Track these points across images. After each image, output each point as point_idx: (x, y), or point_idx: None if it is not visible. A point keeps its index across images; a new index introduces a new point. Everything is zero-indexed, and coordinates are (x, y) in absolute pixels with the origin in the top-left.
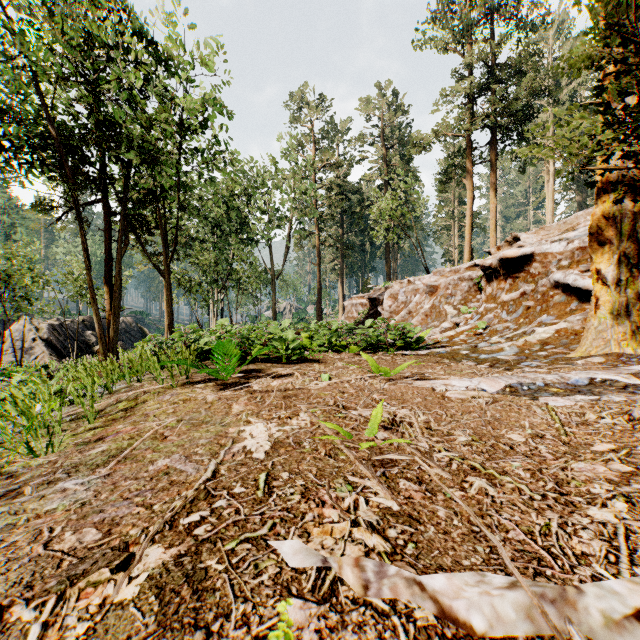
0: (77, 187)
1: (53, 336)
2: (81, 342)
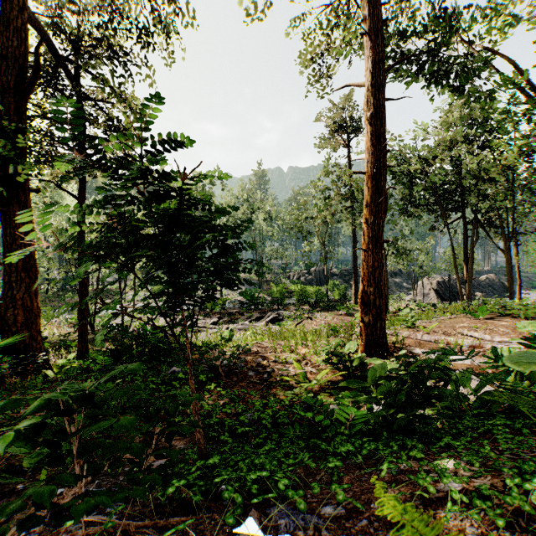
0: (449, 211)
1: (438, 288)
2: (454, 292)
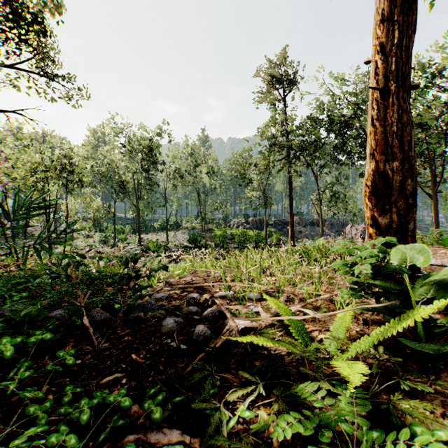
0: None
1: (363, 233)
2: None
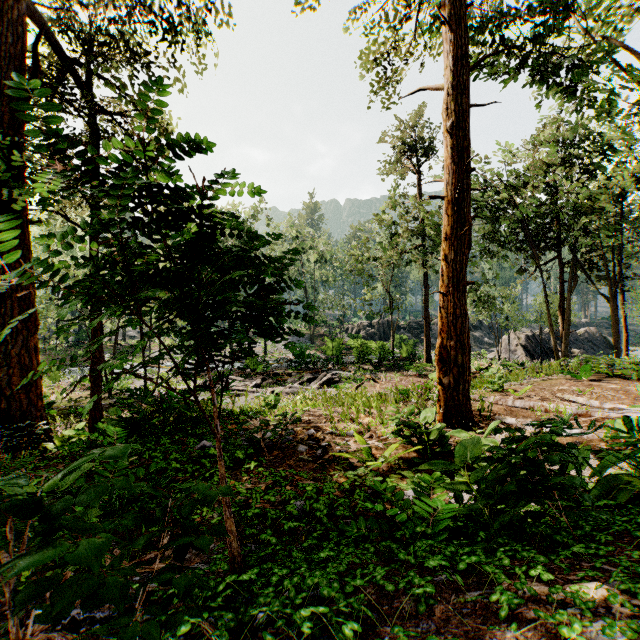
0: (541, 250)
1: (527, 343)
2: (546, 348)
